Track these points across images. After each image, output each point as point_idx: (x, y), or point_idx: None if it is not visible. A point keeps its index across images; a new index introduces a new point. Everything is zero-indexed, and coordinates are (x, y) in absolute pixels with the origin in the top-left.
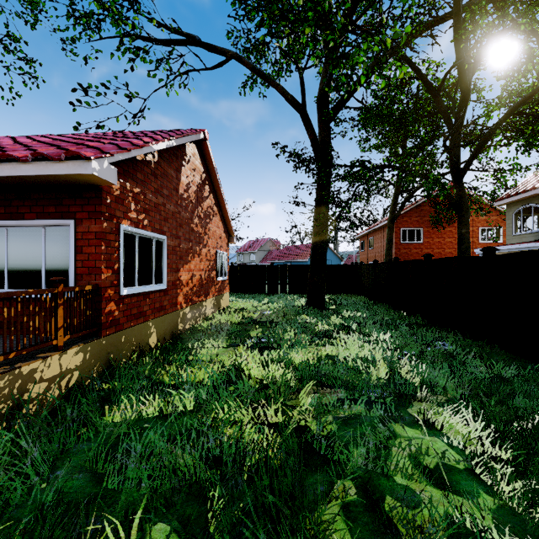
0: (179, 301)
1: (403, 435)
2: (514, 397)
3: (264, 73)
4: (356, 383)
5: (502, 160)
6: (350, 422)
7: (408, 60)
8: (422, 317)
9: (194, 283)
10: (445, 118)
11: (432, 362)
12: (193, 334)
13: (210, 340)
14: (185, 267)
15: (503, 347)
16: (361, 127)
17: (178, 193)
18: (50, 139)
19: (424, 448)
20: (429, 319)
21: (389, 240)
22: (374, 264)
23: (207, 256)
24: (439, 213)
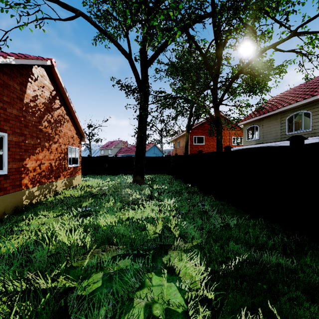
0: (24, 183)
1: (150, 284)
2: (229, 242)
3: (103, 30)
4: (136, 240)
5: (241, 100)
6: (115, 277)
7: (188, 33)
8: (197, 187)
9: (42, 169)
10: (210, 71)
11: (192, 218)
12: (36, 207)
13: (46, 211)
14: (32, 157)
15: (234, 204)
16: (169, 75)
17: (23, 101)
18: None
19: (160, 295)
20: (201, 188)
21: (186, 142)
22: (175, 156)
23: (58, 150)
24: (212, 128)
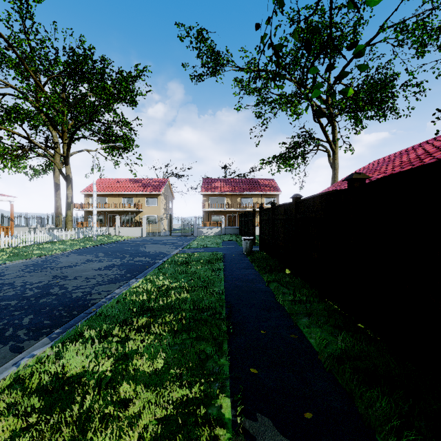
0: None
1: None
2: None
3: None
4: None
5: None
6: None
7: None
8: None
9: None
10: None
11: None
12: None
13: None
14: None
15: None
16: None
17: None
18: (414, 155)
19: None
20: None
21: None
22: None
23: None
24: None
